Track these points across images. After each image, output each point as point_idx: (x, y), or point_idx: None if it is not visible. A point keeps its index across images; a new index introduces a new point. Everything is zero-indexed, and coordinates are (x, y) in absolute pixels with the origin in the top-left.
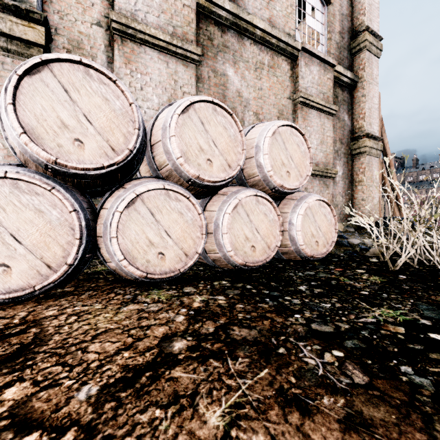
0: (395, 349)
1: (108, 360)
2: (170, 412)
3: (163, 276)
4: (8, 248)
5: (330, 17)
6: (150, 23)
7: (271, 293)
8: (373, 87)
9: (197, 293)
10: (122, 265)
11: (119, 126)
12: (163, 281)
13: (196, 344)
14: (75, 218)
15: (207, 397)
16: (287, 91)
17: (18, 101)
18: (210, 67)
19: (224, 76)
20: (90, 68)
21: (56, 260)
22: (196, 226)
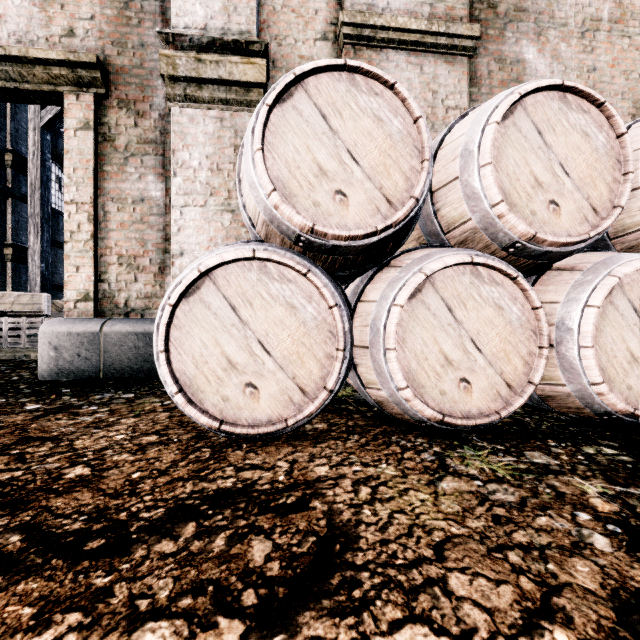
0: None
1: None
2: None
3: (471, 421)
4: (255, 361)
5: None
6: (394, 10)
7: None
8: None
9: (571, 472)
10: (402, 396)
11: (397, 160)
12: (465, 430)
13: None
14: (337, 318)
15: None
16: None
17: (267, 145)
18: (492, 55)
19: (518, 64)
20: (356, 73)
21: (311, 381)
22: (527, 332)
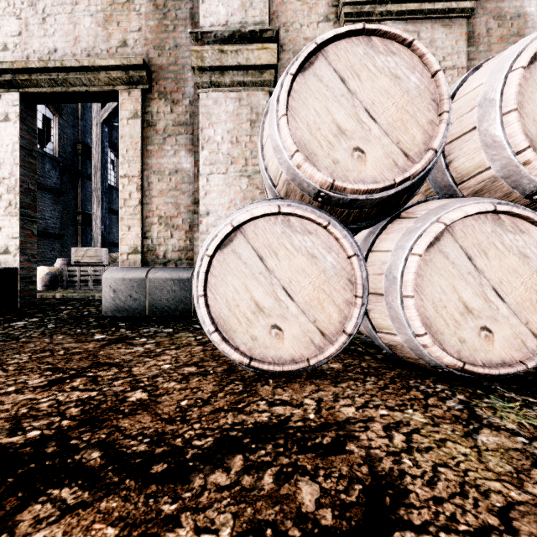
0: None
1: None
2: None
3: (494, 370)
4: (280, 305)
5: None
6: None
7: None
8: None
9: None
10: (420, 342)
11: (414, 115)
12: (485, 378)
13: None
14: (356, 266)
15: None
16: None
17: (290, 111)
18: (490, 13)
19: (518, 18)
20: (373, 36)
21: (330, 325)
22: None
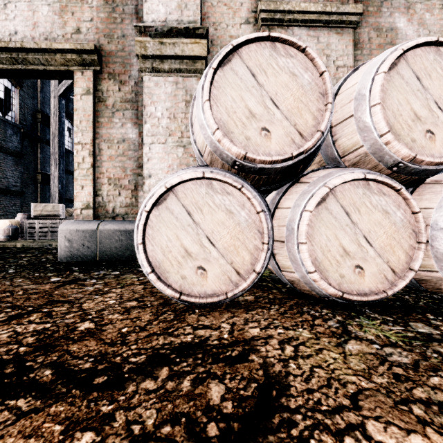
0: None
1: None
2: None
3: (364, 298)
4: (204, 251)
5: None
6: None
7: None
8: None
9: None
10: (311, 278)
11: (307, 104)
12: (359, 304)
13: None
14: (263, 220)
15: None
16: None
17: (212, 97)
18: (371, 26)
19: (391, 31)
20: (276, 42)
21: (244, 266)
22: (408, 230)
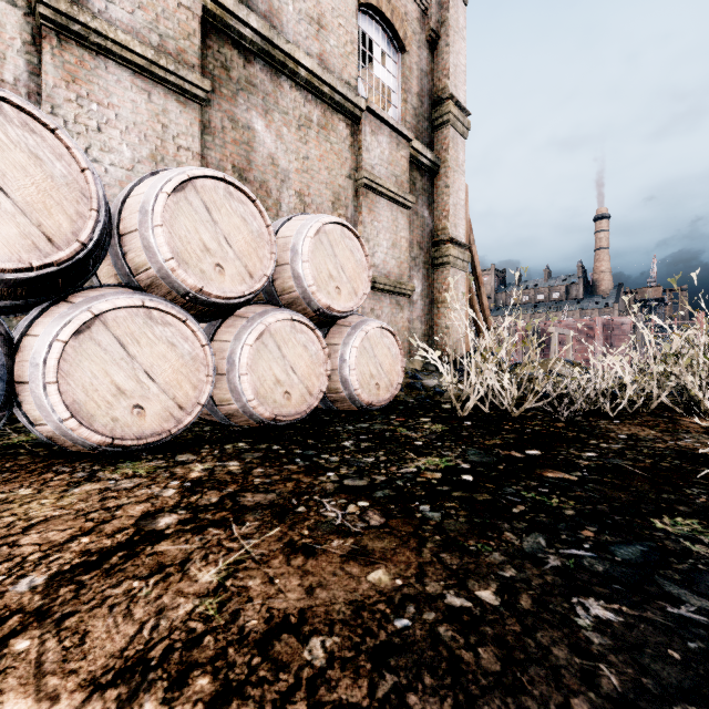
0: (423, 493)
1: (57, 549)
2: (153, 580)
3: (143, 441)
4: None
5: (405, 70)
6: (116, 20)
7: (305, 453)
8: (459, 177)
9: (198, 461)
10: (68, 427)
11: (61, 202)
12: (141, 450)
13: (192, 516)
14: None
15: (202, 561)
16: (346, 166)
17: None
18: (226, 112)
19: (249, 130)
20: (5, 102)
21: None
22: (197, 364)
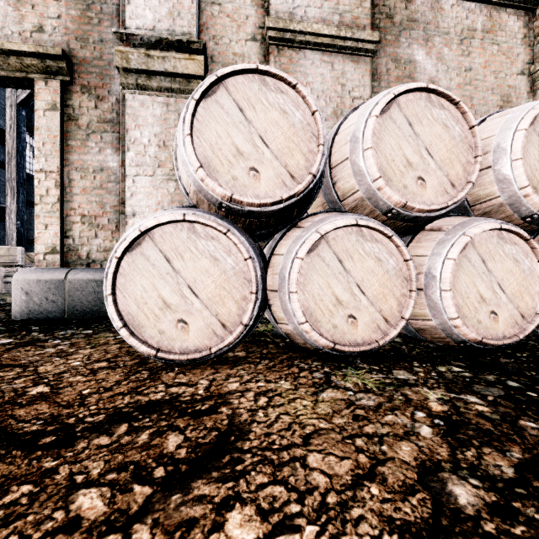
0: None
1: (351, 496)
2: None
3: (356, 348)
4: (186, 302)
5: None
6: (310, 18)
7: None
8: None
9: (423, 384)
10: (303, 329)
11: (299, 144)
12: (353, 355)
13: (501, 500)
14: (251, 268)
15: None
16: (518, 62)
17: (195, 131)
18: (389, 56)
19: (410, 64)
20: (266, 75)
21: (230, 318)
22: (400, 278)
